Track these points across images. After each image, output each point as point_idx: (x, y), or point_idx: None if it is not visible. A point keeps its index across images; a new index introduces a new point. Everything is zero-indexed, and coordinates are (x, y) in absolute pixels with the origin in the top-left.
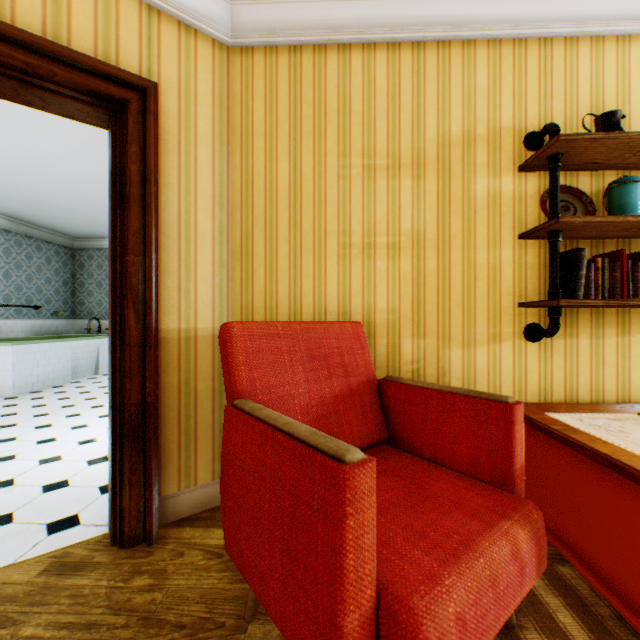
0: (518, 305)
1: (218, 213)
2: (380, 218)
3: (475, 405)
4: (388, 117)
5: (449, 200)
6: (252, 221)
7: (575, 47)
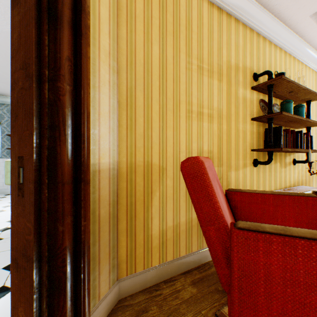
0: (252, 150)
1: (112, 68)
2: (205, 98)
3: (298, 200)
4: (208, 42)
5: (230, 96)
6: (135, 82)
7: (265, 42)
